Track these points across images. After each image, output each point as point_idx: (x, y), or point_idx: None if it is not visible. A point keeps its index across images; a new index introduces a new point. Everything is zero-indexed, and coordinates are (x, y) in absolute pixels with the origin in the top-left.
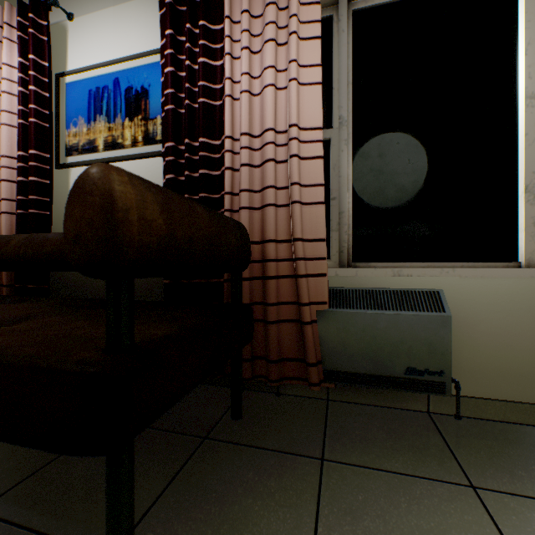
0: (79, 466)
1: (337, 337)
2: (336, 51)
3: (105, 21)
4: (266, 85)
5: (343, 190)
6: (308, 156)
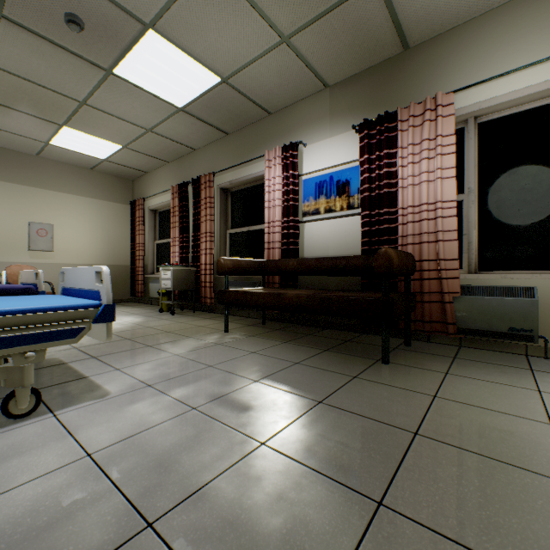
0: (348, 348)
1: (465, 310)
2: (466, 148)
3: (324, 146)
4: (422, 181)
5: (470, 229)
6: (447, 216)
